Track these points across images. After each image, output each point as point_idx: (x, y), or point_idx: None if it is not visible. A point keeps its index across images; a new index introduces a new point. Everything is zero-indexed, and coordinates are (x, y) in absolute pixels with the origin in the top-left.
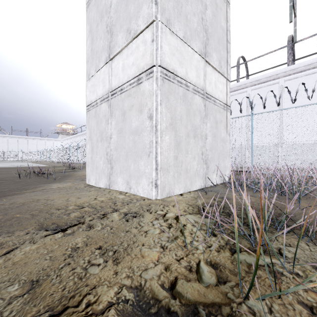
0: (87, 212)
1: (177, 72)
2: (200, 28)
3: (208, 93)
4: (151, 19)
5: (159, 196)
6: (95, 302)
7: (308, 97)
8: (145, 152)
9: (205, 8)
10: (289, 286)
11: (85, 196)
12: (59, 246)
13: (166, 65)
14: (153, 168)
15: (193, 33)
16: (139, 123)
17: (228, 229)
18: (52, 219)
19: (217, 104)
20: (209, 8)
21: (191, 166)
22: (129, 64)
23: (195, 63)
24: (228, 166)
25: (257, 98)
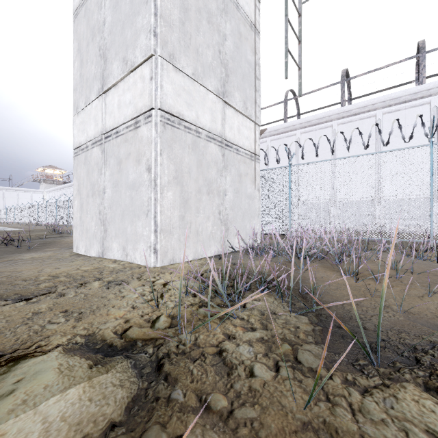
0: (63, 282)
1: (184, 116)
2: (217, 63)
3: (229, 141)
4: (149, 52)
5: (159, 263)
6: (45, 345)
7: (348, 148)
8: (143, 211)
9: (223, 39)
10: (226, 325)
11: (66, 266)
12: (19, 312)
13: (169, 108)
14: (151, 230)
15: (206, 70)
16: (137, 175)
17: (212, 290)
18: (15, 289)
19: (241, 154)
20: (230, 38)
21: (204, 227)
22: (126, 101)
23: (210, 104)
24: (256, 228)
25: (308, 143)
